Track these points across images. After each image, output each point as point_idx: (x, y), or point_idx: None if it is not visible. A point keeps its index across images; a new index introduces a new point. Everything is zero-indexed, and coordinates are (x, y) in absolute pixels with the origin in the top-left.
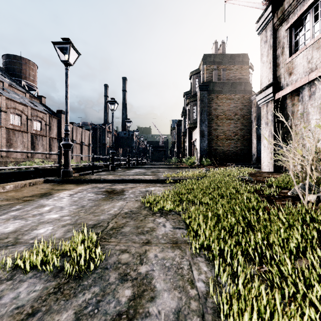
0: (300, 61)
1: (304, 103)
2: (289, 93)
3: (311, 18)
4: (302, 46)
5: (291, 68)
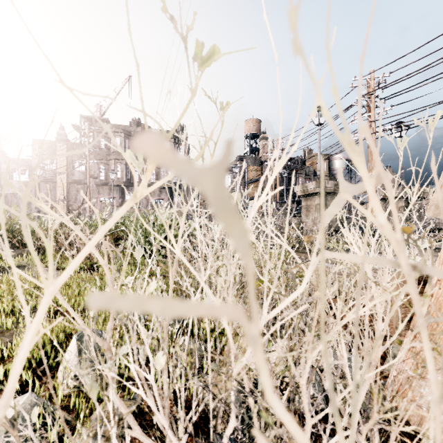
0: (16, 184)
1: (18, 199)
2: (10, 193)
3: (20, 172)
4: (15, 178)
5: (11, 184)
